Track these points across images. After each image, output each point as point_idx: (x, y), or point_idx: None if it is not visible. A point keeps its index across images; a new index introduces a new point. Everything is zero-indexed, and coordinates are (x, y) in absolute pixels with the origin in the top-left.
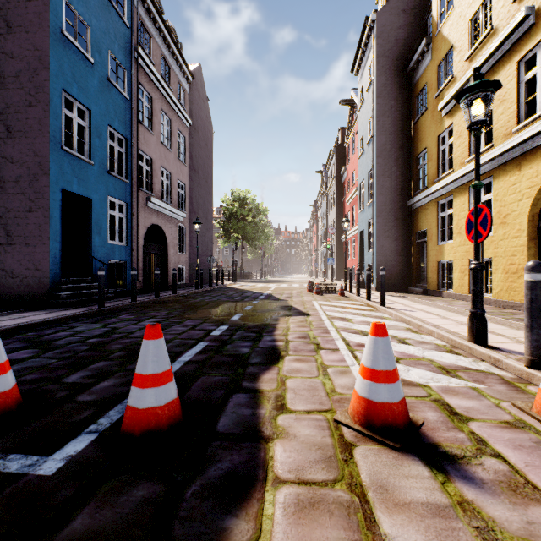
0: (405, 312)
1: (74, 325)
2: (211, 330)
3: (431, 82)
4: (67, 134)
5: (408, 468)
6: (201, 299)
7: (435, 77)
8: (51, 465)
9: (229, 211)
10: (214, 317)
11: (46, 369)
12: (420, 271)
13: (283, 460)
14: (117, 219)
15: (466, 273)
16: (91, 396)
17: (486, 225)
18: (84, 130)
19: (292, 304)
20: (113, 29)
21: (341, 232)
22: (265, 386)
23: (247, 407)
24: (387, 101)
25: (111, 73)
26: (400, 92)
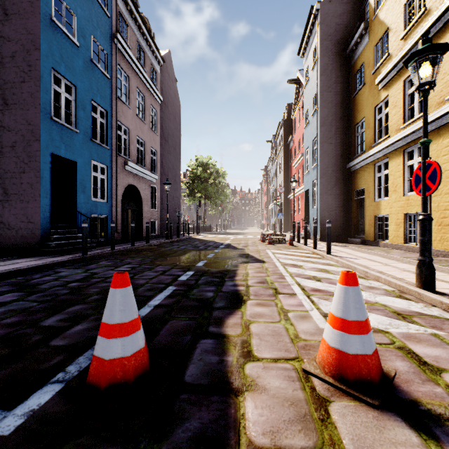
0: (350, 259)
1: (59, 270)
2: (179, 275)
3: (369, 60)
4: (57, 108)
5: (393, 432)
6: (170, 248)
7: (372, 56)
8: (10, 422)
9: (194, 174)
10: (181, 263)
11: (26, 312)
12: (358, 224)
13: (255, 419)
14: (99, 179)
15: (401, 225)
16: (64, 341)
17: (435, 179)
18: (71, 103)
19: (248, 252)
20: (96, 17)
21: (288, 191)
22: (231, 331)
23: (214, 354)
24: (329, 78)
25: (94, 56)
26: (340, 70)
